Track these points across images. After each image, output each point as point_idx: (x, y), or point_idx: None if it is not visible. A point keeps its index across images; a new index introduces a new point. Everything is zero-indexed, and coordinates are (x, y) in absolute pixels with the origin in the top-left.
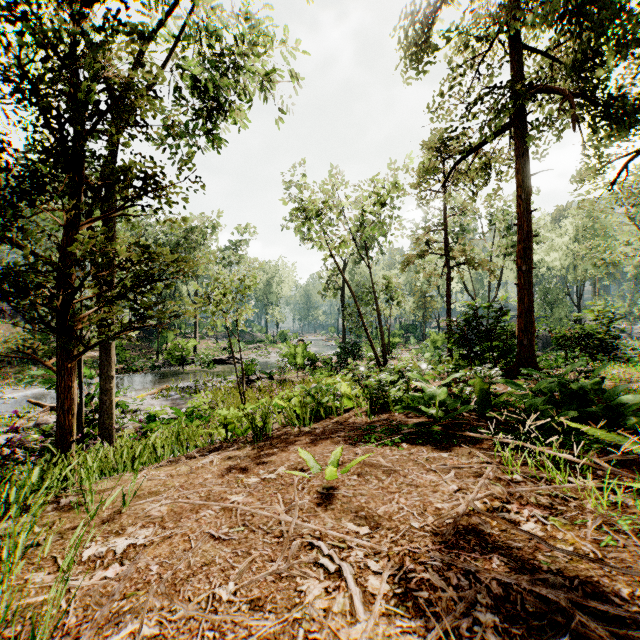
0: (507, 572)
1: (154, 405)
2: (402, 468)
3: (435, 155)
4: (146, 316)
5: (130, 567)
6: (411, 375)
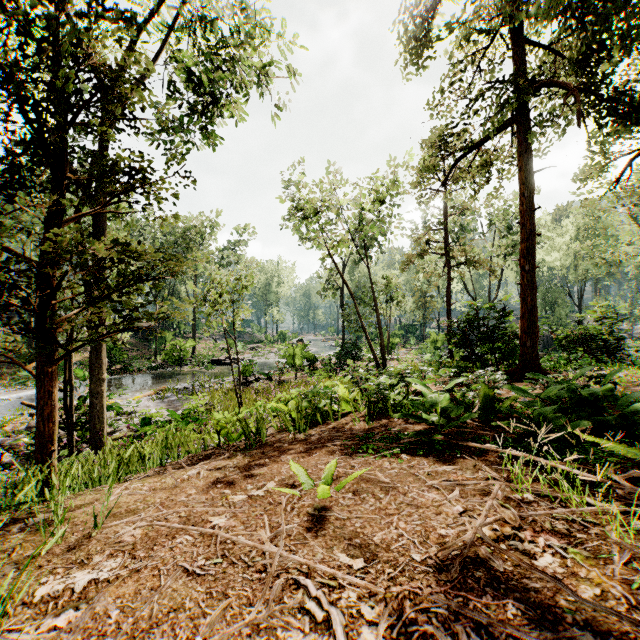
0: (525, 624)
1: (150, 407)
2: (402, 484)
3: (436, 152)
4: (130, 318)
5: (85, 613)
6: (411, 380)
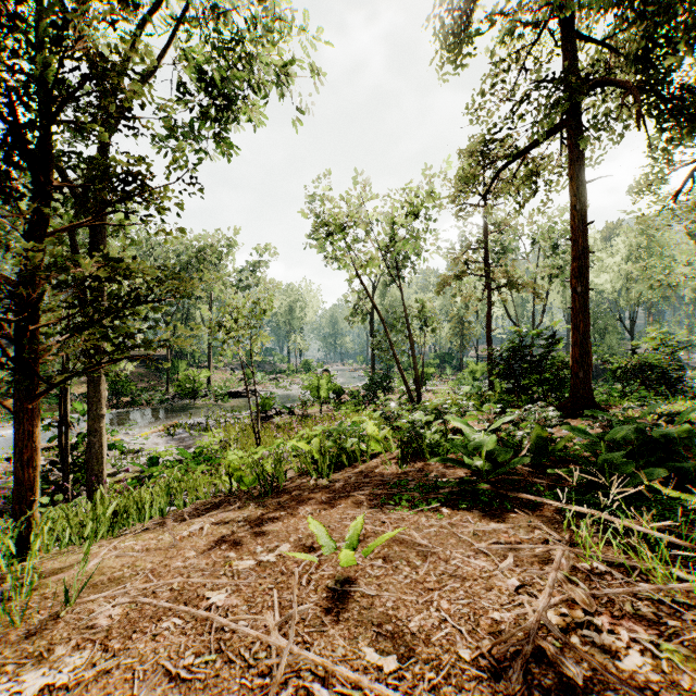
0: None
1: (159, 444)
2: (442, 548)
3: (476, 160)
4: (123, 346)
5: None
6: (451, 419)
